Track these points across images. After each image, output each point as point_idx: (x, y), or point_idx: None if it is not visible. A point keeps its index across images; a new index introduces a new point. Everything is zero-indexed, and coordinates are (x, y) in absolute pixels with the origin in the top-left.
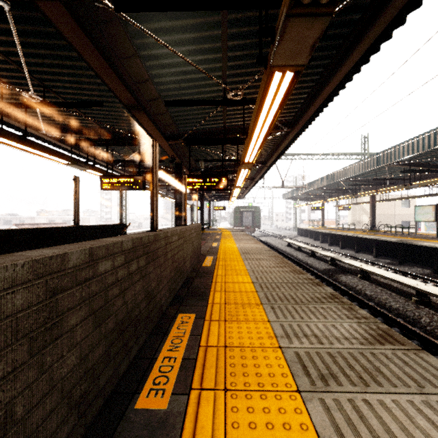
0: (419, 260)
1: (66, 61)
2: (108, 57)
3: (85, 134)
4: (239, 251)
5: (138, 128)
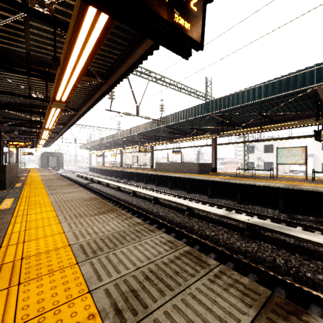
0: (126, 177)
1: None
2: None
3: None
4: (39, 175)
5: None
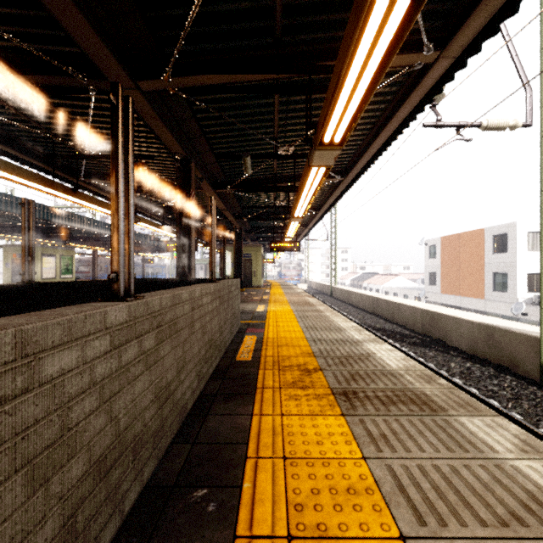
0: None
1: None
2: None
3: None
4: None
5: None
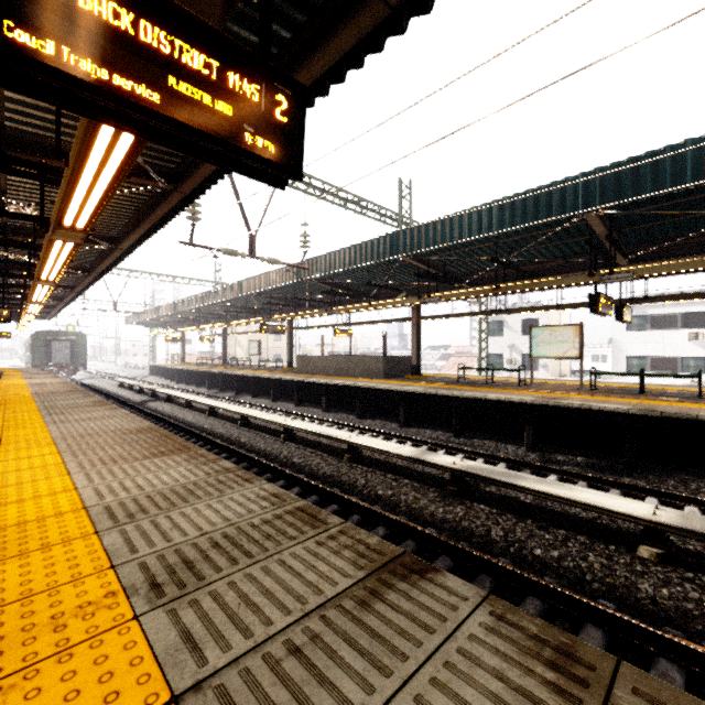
0: (233, 387)
1: None
2: None
3: None
4: (27, 385)
5: None
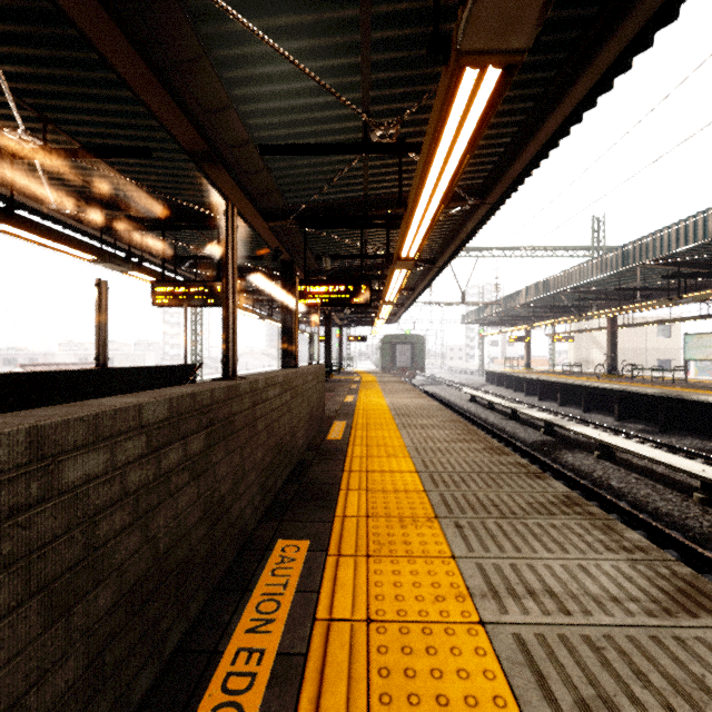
0: (694, 425)
1: (78, 70)
2: (153, 60)
3: (126, 210)
4: (390, 411)
5: (217, 199)
